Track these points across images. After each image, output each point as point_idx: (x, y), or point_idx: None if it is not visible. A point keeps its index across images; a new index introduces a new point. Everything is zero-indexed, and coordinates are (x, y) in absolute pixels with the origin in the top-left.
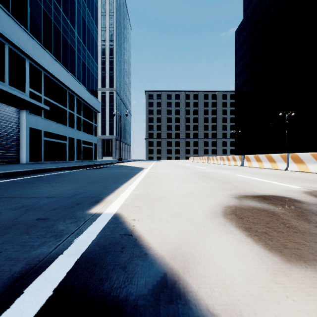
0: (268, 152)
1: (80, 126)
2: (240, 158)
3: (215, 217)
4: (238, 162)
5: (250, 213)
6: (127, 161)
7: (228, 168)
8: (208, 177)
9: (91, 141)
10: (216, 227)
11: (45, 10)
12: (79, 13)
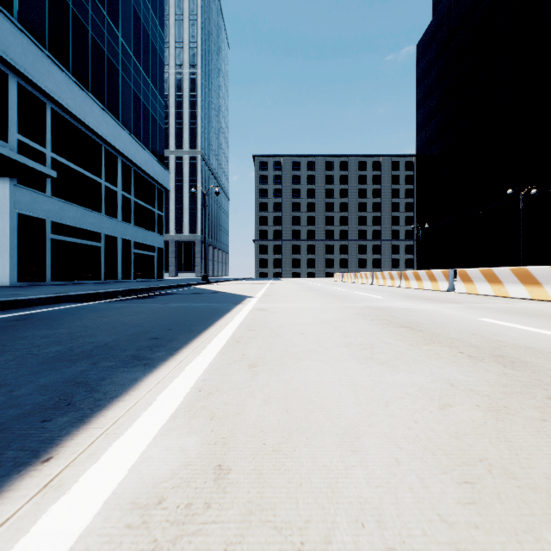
0: (480, 265)
1: (130, 215)
2: (447, 275)
3: None
4: (442, 283)
5: None
6: (218, 281)
7: (429, 297)
8: (415, 327)
9: (151, 244)
10: None
11: None
12: (128, 0)
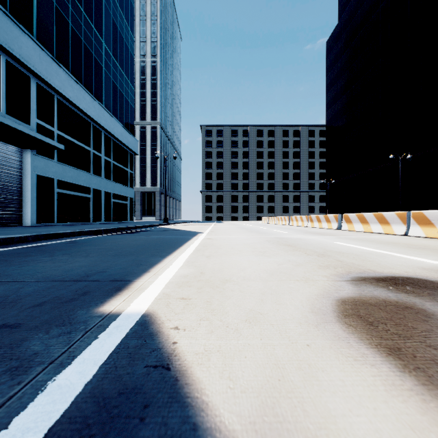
0: (373, 210)
1: (110, 173)
2: (337, 218)
3: (324, 321)
4: (334, 223)
5: (385, 314)
6: (175, 223)
7: (319, 233)
8: (294, 245)
9: (125, 195)
10: (333, 345)
11: (59, 9)
12: (109, 15)
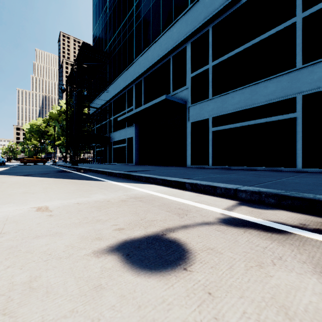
0: None
1: None
2: None
3: None
4: None
5: None
6: None
7: None
8: None
9: None
10: None
11: None
12: None
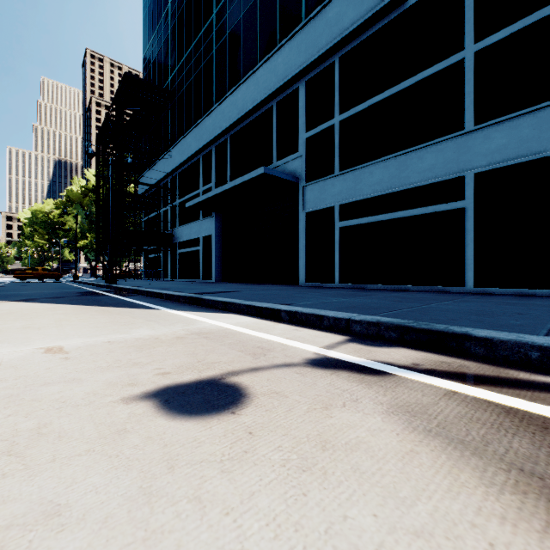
0: None
1: None
2: None
3: None
4: None
5: None
6: None
7: None
8: None
9: None
10: None
11: None
12: None
